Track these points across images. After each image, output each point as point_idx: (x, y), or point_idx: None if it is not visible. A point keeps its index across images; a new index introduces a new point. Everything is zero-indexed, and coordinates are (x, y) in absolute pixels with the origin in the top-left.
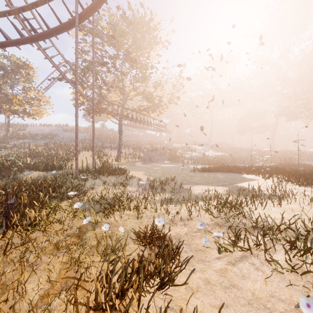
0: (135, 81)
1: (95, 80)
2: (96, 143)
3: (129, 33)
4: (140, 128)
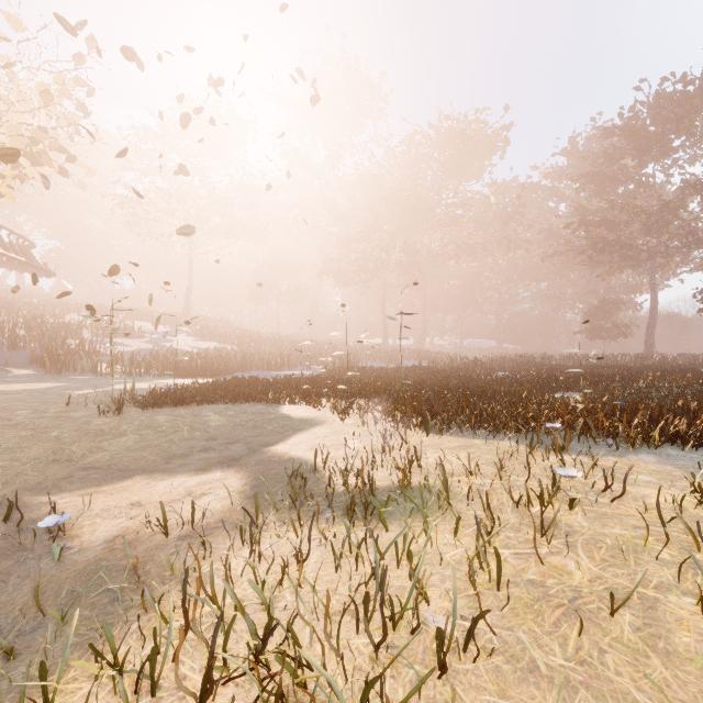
0: None
1: None
2: None
3: None
4: None
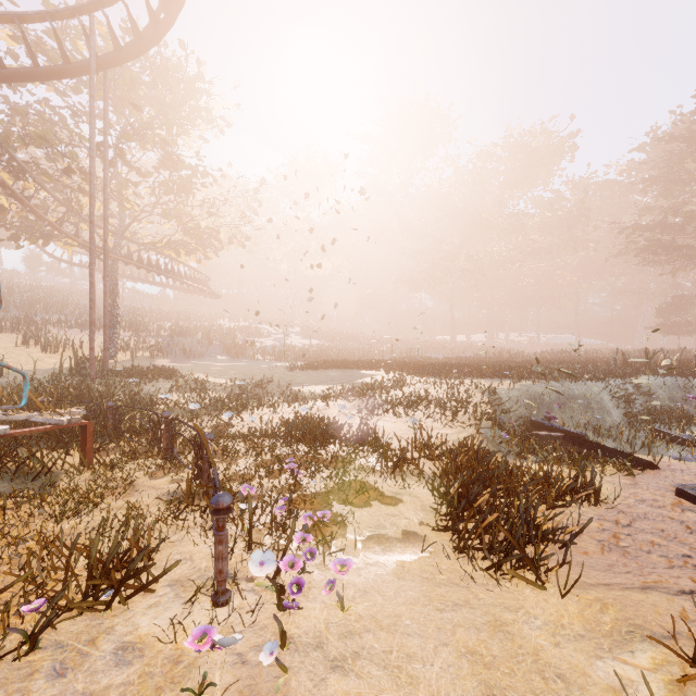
0: (164, 191)
1: (67, 174)
2: (7, 310)
3: (147, 84)
4: (135, 279)
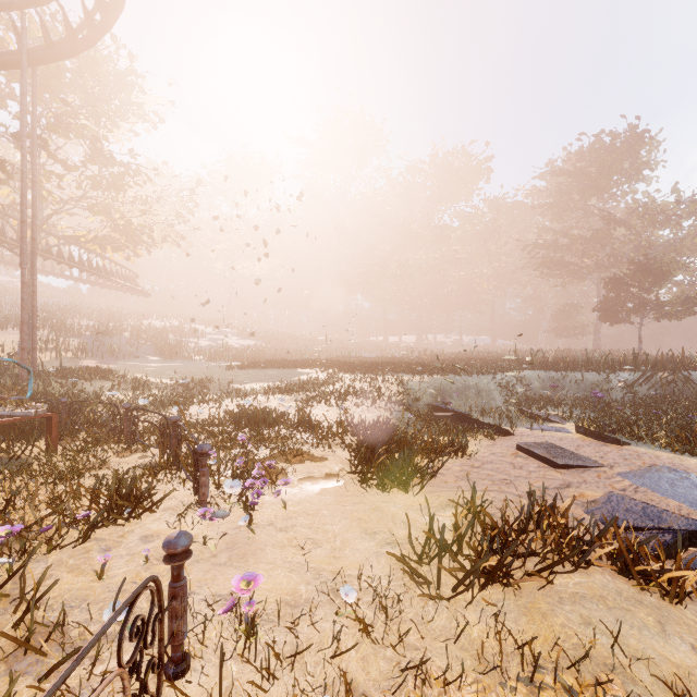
0: (92, 186)
1: None
2: None
3: (72, 72)
4: (48, 273)
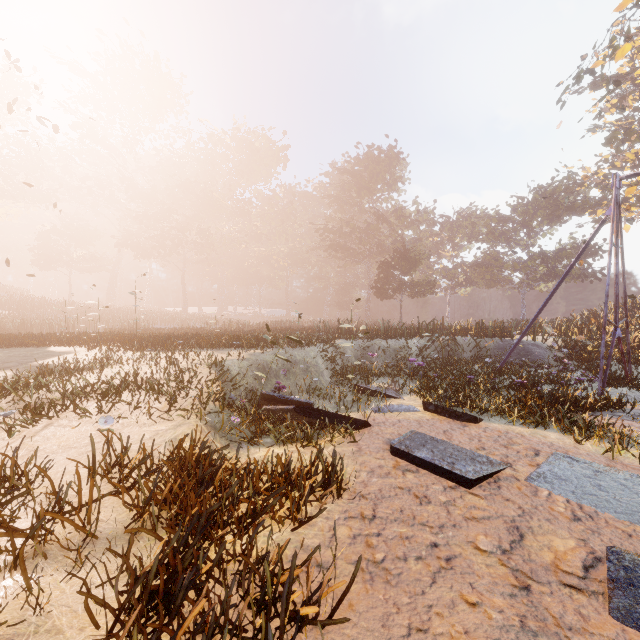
0: None
1: None
2: None
3: None
4: None
